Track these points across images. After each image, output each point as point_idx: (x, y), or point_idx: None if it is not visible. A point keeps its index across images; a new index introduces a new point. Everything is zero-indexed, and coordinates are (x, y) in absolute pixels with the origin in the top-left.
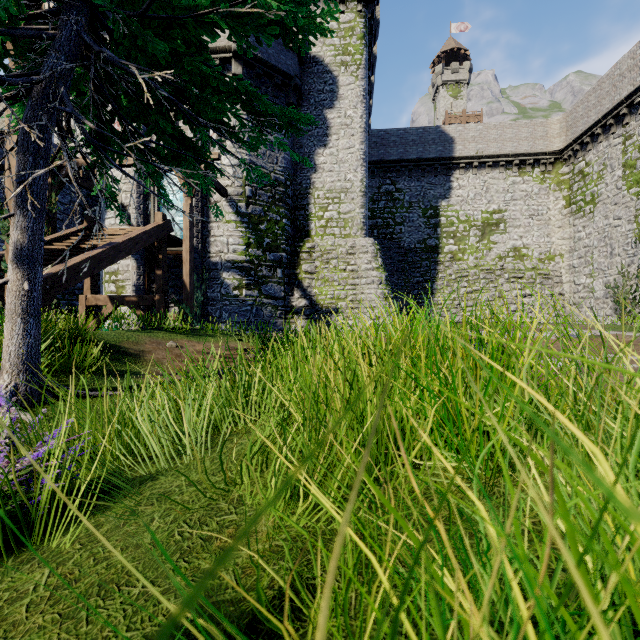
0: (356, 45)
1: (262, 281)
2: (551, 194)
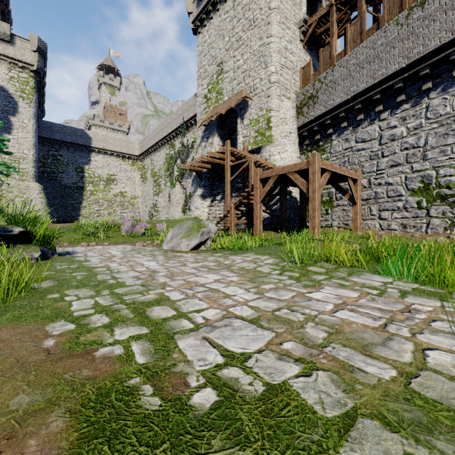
0: (30, 91)
1: None
2: (136, 172)
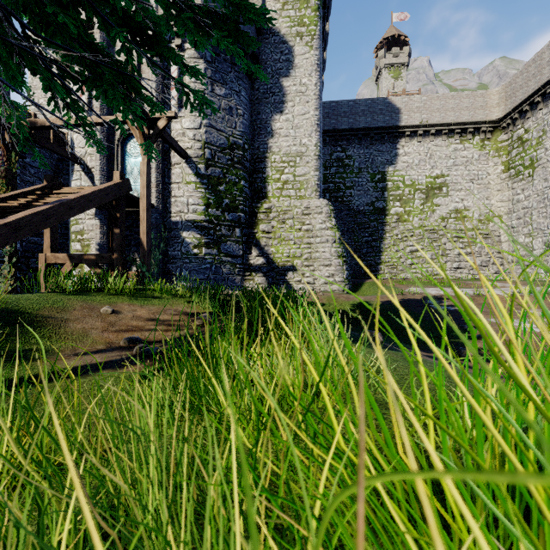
0: (311, 16)
1: (221, 240)
2: (490, 160)
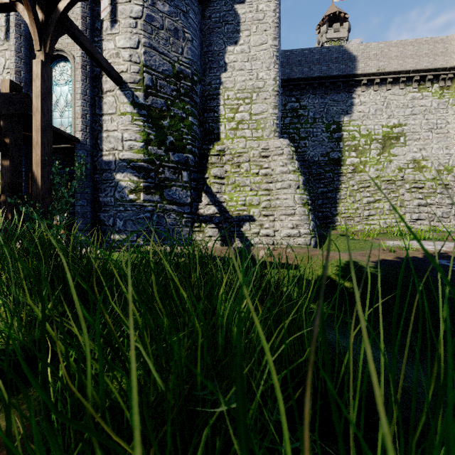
0: None
1: (164, 184)
2: (450, 108)
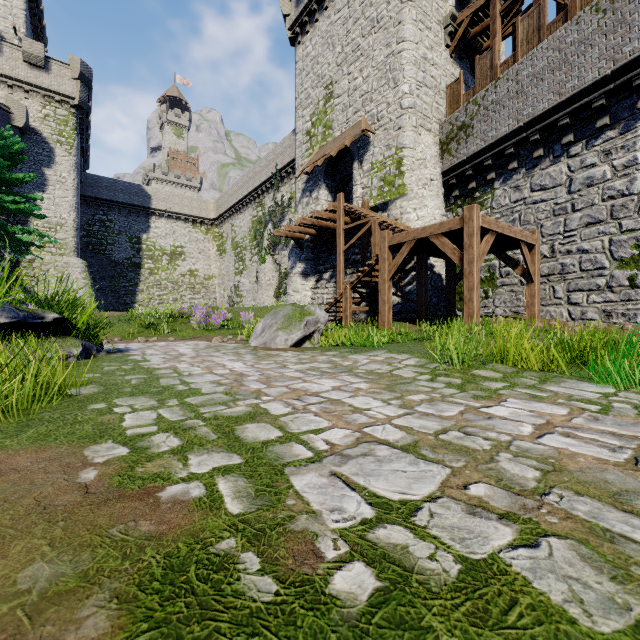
0: (70, 133)
1: None
2: (211, 242)
